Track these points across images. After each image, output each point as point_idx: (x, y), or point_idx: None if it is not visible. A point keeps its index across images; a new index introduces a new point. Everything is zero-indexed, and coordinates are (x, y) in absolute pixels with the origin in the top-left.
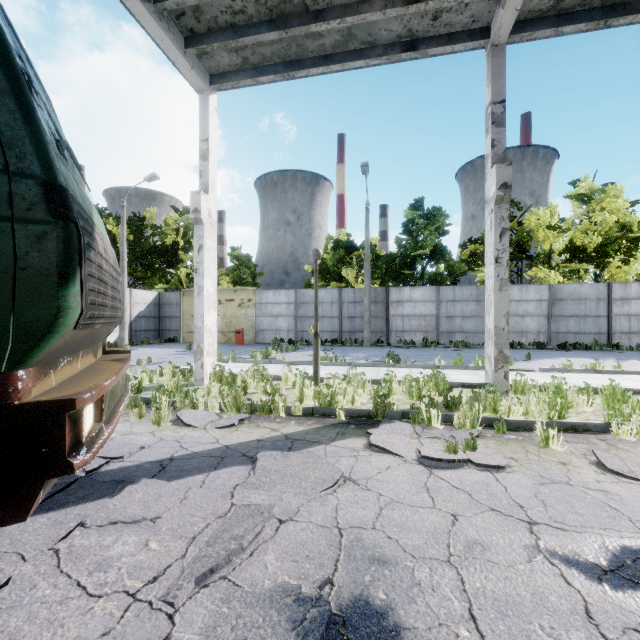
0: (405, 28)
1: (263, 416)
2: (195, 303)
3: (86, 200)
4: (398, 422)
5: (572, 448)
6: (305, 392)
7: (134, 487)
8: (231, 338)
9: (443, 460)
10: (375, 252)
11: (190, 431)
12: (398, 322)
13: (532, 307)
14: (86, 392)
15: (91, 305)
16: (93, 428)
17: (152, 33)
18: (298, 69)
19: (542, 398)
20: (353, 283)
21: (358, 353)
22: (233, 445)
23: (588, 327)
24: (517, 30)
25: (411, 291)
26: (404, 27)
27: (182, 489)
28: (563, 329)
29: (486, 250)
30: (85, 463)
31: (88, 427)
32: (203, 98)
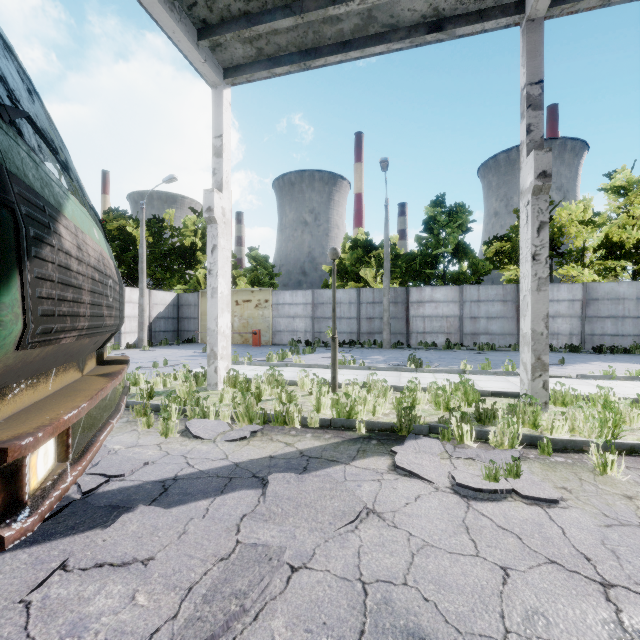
0: (430, 7)
1: (277, 427)
2: (209, 305)
3: (54, 186)
4: (425, 438)
5: (635, 476)
6: (322, 401)
7: (129, 516)
8: (248, 339)
9: (483, 490)
10: (394, 251)
11: (198, 444)
12: (419, 323)
13: (564, 307)
14: (29, 435)
15: (44, 317)
16: (52, 472)
17: (163, 25)
18: (315, 58)
19: (591, 413)
20: (372, 283)
21: (377, 356)
22: (243, 463)
23: (627, 329)
24: (557, 2)
25: (432, 291)
26: (429, 6)
27: (182, 520)
28: (598, 331)
29: (521, 246)
30: (24, 532)
31: (42, 474)
32: (217, 93)
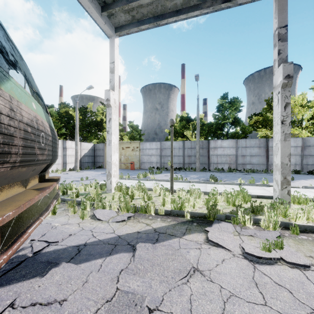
0: None
1: (142, 214)
2: (107, 149)
3: None
4: (224, 222)
5: None
6: (166, 200)
7: (55, 270)
8: (128, 166)
9: (262, 258)
10: (202, 122)
11: (99, 223)
12: (214, 158)
13: (291, 150)
14: None
15: None
16: None
17: (83, 4)
18: (162, 19)
19: None
20: (190, 138)
21: (193, 175)
22: (123, 235)
23: None
24: None
25: (221, 142)
26: None
27: (86, 273)
28: (310, 162)
29: (274, 116)
30: None
31: None
32: (111, 40)
